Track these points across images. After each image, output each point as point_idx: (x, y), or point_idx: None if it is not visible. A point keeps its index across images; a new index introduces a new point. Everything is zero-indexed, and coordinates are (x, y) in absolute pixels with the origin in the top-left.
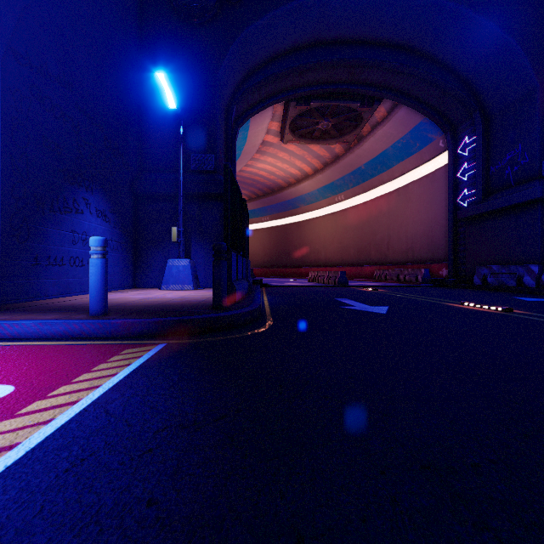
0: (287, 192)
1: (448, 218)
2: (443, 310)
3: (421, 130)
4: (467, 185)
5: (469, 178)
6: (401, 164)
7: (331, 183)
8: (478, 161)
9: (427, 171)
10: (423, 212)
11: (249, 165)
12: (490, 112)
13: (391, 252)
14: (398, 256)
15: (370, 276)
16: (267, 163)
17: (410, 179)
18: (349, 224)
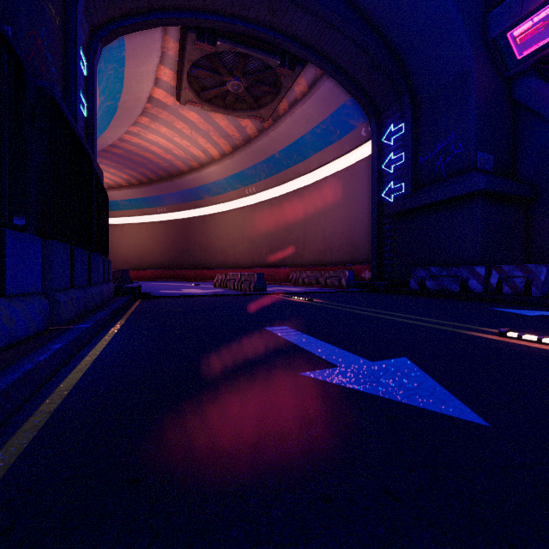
0: (189, 178)
1: (372, 214)
2: (548, 370)
3: (343, 114)
4: (393, 178)
5: (395, 170)
6: (319, 154)
7: (241, 171)
8: (407, 150)
9: (345, 164)
10: (342, 209)
11: (135, 133)
12: (419, 96)
13: (307, 252)
14: (315, 257)
15: (284, 279)
16: (160, 135)
17: (327, 173)
18: (261, 221)
